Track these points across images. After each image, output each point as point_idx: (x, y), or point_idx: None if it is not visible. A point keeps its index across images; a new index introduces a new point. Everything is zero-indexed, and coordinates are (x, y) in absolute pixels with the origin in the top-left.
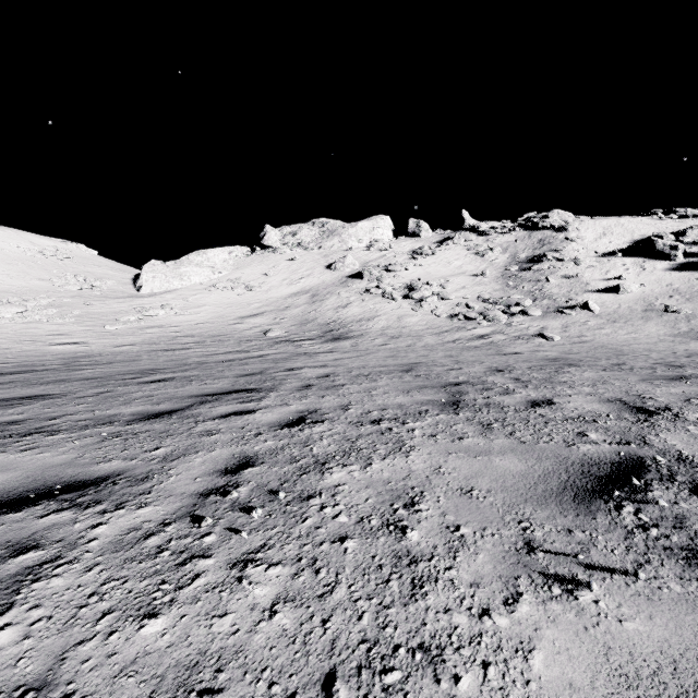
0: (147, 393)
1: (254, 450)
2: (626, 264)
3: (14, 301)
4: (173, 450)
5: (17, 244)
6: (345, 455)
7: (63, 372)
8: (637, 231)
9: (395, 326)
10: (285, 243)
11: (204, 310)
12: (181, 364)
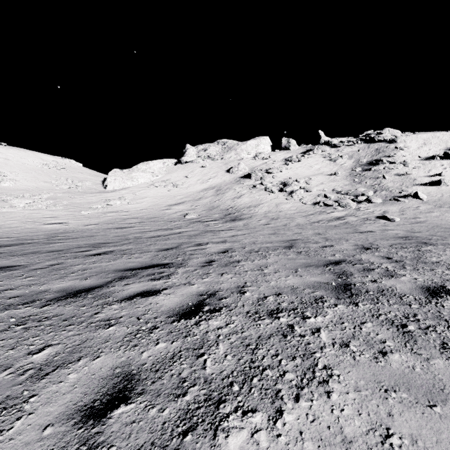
0: (85, 266)
1: (140, 361)
2: (444, 165)
3: (27, 196)
4: (56, 354)
5: (33, 160)
6: (244, 382)
7: (41, 245)
8: (449, 141)
9: (274, 211)
10: (199, 156)
11: (146, 200)
12: (123, 239)
